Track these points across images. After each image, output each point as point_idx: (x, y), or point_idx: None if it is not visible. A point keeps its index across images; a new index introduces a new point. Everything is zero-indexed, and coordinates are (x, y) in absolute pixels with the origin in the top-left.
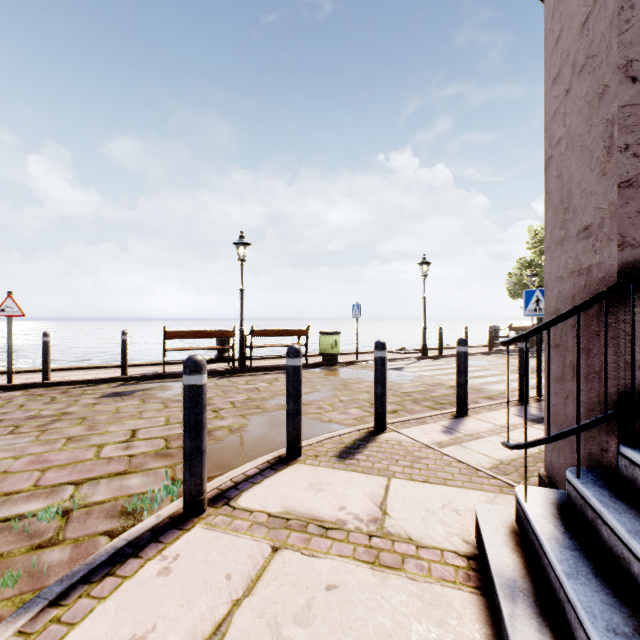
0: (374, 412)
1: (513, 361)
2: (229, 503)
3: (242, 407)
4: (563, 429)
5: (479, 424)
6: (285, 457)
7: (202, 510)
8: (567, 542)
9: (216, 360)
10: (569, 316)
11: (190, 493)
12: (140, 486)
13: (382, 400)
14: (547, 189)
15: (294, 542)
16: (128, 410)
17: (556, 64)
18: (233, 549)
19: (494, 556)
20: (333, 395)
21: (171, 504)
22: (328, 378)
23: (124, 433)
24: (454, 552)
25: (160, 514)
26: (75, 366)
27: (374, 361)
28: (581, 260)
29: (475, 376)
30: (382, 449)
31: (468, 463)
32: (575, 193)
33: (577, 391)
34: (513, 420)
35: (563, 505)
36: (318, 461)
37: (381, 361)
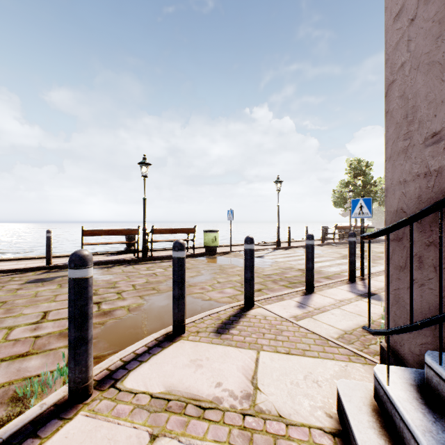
0: (244, 292)
1: (339, 250)
2: (115, 385)
3: (141, 289)
4: (407, 310)
5: (323, 299)
6: (171, 334)
7: (87, 395)
8: (442, 436)
9: (125, 252)
10: (432, 211)
11: (75, 381)
12: (37, 368)
13: (251, 283)
14: (388, 109)
15: (172, 427)
16: (45, 294)
17: (399, 1)
18: (111, 441)
19: (364, 443)
20: (213, 278)
21: (59, 390)
22: (209, 264)
23: (36, 315)
24: (320, 429)
25: (45, 402)
26: (9, 258)
27: (244, 252)
28: (429, 163)
29: (315, 261)
30: (251, 323)
31: (320, 334)
32: (421, 106)
33: (440, 282)
34: (347, 295)
35: (421, 386)
36: (199, 337)
37: (250, 252)
